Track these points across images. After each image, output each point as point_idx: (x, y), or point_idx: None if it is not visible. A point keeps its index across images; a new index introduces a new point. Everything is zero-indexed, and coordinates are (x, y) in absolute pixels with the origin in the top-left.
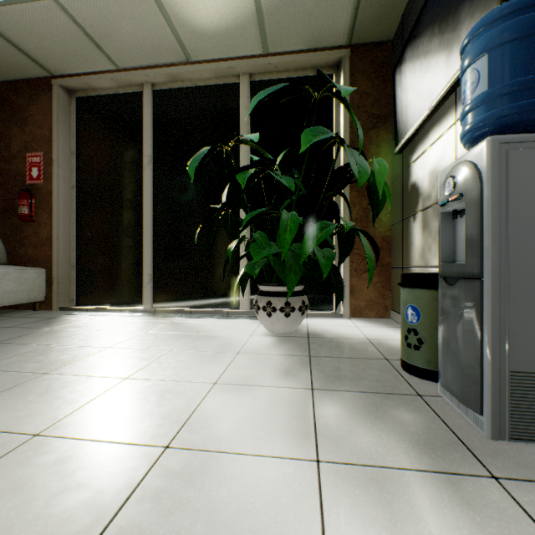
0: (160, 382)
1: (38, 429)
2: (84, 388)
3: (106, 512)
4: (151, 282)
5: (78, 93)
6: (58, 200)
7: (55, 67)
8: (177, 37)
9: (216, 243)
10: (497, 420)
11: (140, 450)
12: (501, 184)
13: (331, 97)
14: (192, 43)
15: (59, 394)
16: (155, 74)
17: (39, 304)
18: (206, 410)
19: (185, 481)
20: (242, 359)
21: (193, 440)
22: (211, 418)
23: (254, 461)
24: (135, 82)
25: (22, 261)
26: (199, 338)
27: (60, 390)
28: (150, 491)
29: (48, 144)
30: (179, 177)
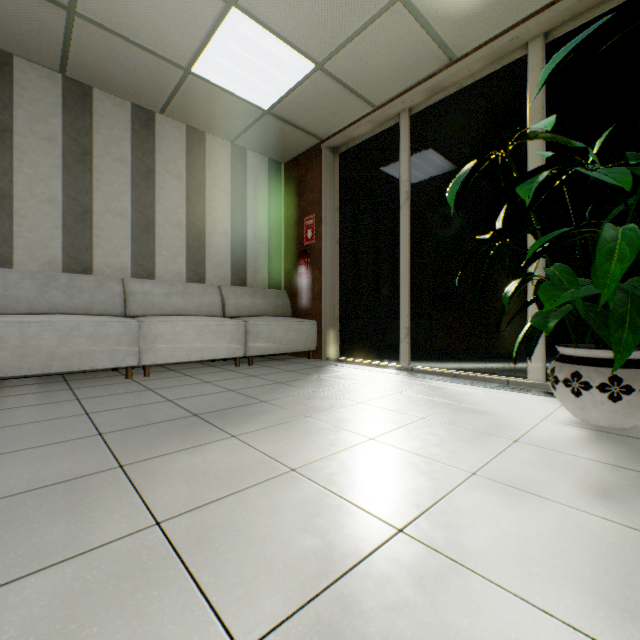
0: (404, 452)
1: (294, 464)
2: (334, 438)
3: (332, 569)
4: (408, 337)
5: (340, 149)
6: (325, 256)
7: (323, 132)
8: (436, 39)
9: (489, 287)
10: None
11: (371, 520)
12: None
13: None
14: (455, 37)
15: (314, 439)
16: (412, 97)
17: (312, 353)
18: (455, 505)
19: (415, 582)
20: (519, 451)
21: (432, 535)
22: (461, 517)
23: (517, 606)
24: (390, 115)
25: (301, 314)
26: (460, 409)
27: (315, 435)
28: (375, 572)
29: (318, 205)
30: (440, 209)
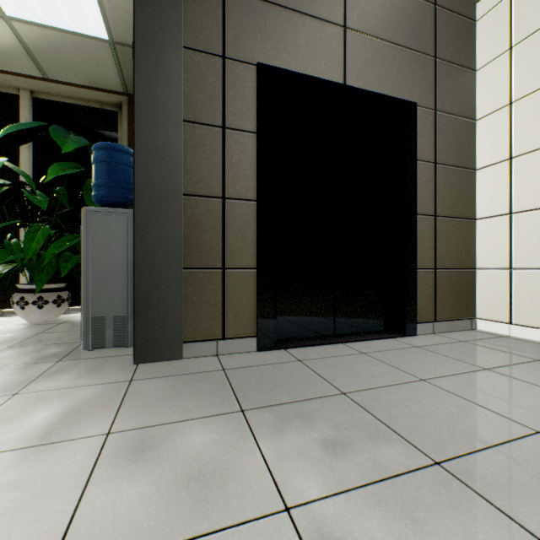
0: None
1: None
2: None
3: None
4: None
5: None
6: None
7: None
8: None
9: None
10: (86, 341)
11: None
12: (89, 230)
13: (116, 130)
14: None
15: None
16: None
17: None
18: None
19: None
20: None
21: None
22: None
23: None
24: None
25: None
26: None
27: None
28: None
29: None
30: None
